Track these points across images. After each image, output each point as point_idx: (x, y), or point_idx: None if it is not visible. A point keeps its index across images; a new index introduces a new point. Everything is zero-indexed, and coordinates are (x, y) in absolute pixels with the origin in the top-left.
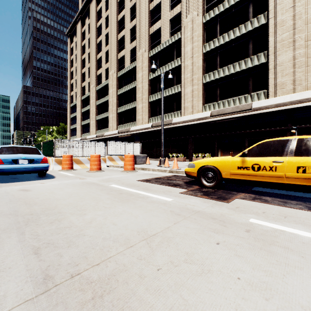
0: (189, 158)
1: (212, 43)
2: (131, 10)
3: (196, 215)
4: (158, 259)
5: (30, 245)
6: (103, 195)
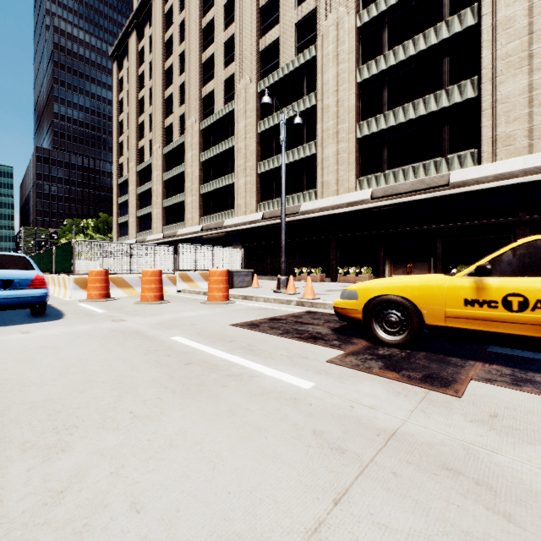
0: (331, 276)
1: (374, 64)
2: (225, 9)
3: (392, 456)
4: None
5: None
6: (144, 368)
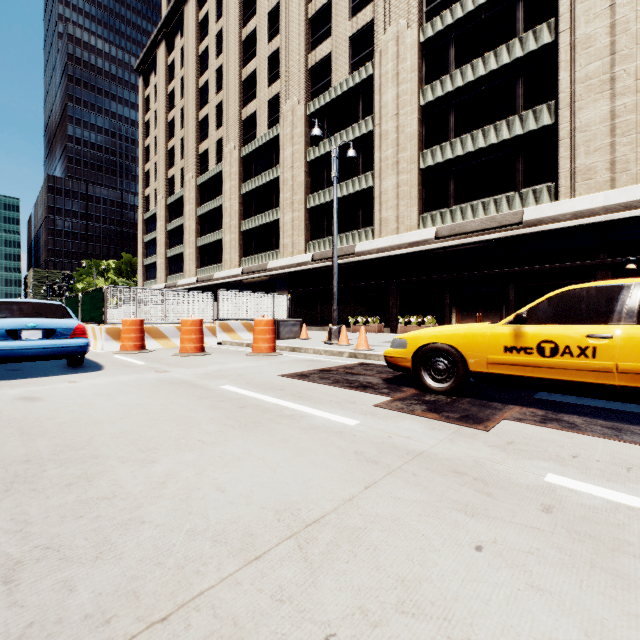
0: (390, 326)
1: (439, 85)
2: (269, 19)
3: (415, 465)
4: (326, 601)
5: (0, 552)
6: (202, 410)
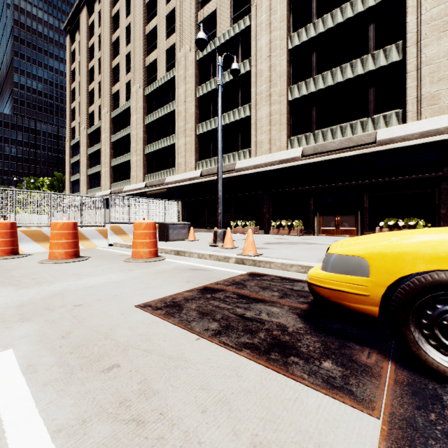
0: (264, 229)
1: (304, 32)
2: None
3: None
4: None
5: None
6: None
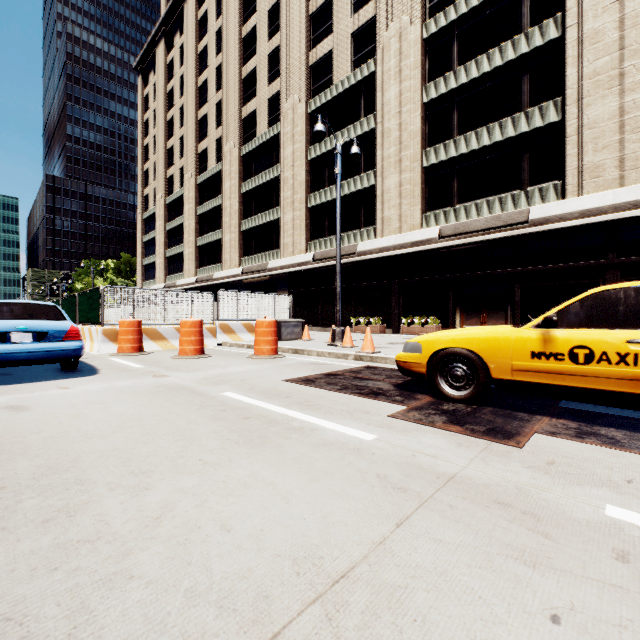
0: (393, 327)
1: (443, 82)
2: (270, 16)
3: (450, 493)
4: None
5: None
6: (202, 422)
